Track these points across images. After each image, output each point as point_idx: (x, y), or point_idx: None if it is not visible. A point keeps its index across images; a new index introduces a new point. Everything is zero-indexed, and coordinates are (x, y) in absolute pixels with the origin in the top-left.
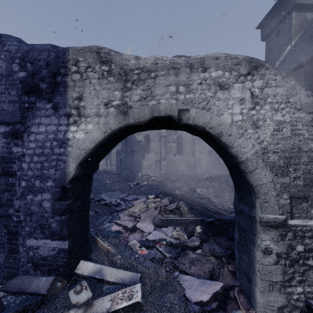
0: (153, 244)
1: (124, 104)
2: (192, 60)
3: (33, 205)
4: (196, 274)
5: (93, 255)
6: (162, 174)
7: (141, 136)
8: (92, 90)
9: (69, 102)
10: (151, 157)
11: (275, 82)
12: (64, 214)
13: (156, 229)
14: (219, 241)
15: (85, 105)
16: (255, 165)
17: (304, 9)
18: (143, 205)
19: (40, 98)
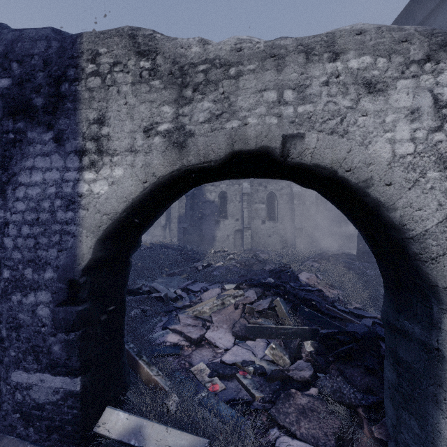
0: (232, 371)
1: (179, 128)
2: (309, 38)
3: (22, 312)
4: (311, 438)
5: (131, 393)
6: (245, 250)
7: (214, 194)
8: (121, 106)
9: (82, 128)
10: (228, 224)
11: None
12: (73, 330)
13: (237, 342)
14: (349, 374)
15: (110, 134)
16: (445, 245)
17: None
18: (216, 301)
19: (34, 122)
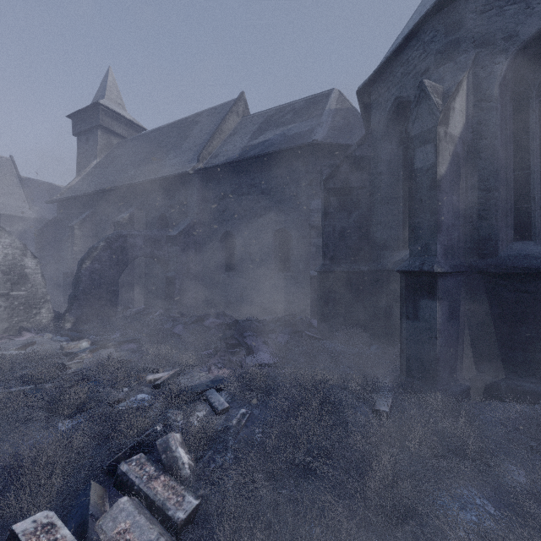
0: None
1: None
2: None
3: None
4: None
5: None
6: None
7: None
8: None
9: None
10: None
11: (5, 237)
12: None
13: None
14: None
15: None
16: None
17: (109, 131)
18: None
19: None
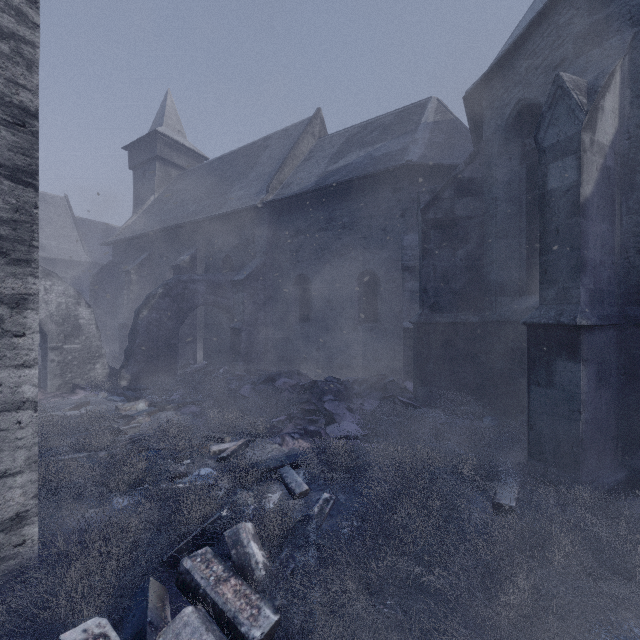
0: None
1: None
2: None
3: None
4: None
5: None
6: None
7: None
8: None
9: None
10: None
11: (58, 284)
12: None
13: None
14: None
15: None
16: (46, 322)
17: (168, 163)
18: None
19: None
